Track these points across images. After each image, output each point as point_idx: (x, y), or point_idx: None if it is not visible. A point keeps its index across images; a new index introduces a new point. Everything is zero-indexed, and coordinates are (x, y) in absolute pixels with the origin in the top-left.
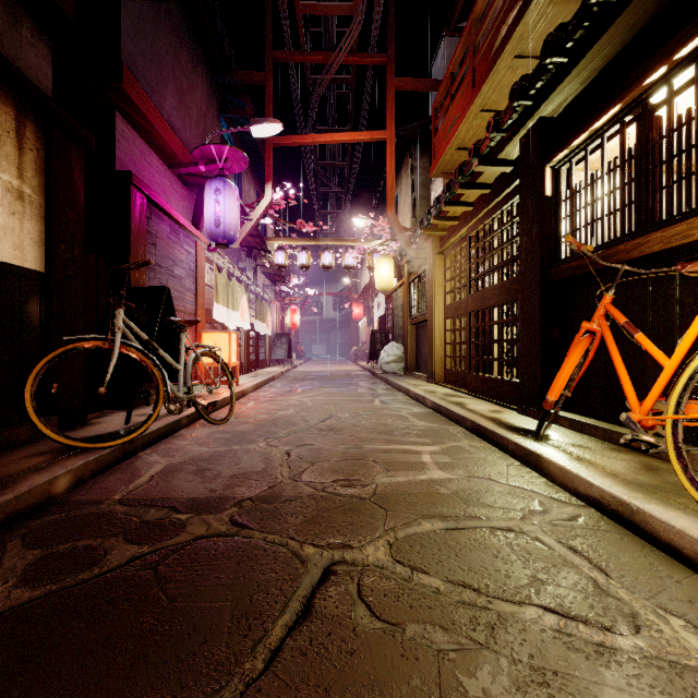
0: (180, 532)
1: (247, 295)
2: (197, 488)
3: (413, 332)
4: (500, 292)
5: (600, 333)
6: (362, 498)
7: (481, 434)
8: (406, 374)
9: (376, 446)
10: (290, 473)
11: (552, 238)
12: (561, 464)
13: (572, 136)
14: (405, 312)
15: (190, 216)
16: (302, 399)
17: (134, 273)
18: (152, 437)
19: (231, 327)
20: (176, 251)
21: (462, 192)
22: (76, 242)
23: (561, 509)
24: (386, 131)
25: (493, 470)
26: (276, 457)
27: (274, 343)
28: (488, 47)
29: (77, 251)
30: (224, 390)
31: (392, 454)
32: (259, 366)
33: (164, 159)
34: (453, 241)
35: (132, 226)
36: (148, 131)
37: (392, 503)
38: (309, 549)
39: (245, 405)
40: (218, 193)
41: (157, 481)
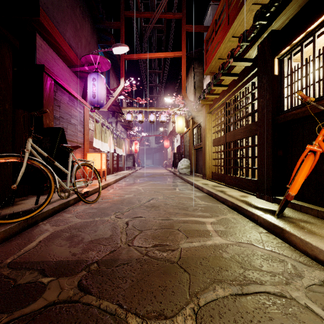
0: (38, 298)
1: (112, 135)
2: (65, 251)
3: (195, 153)
4: (244, 131)
5: (319, 152)
6: (172, 262)
7: (238, 210)
8: (191, 174)
9: (179, 218)
10: (126, 239)
11: (278, 98)
12: (301, 236)
13: (293, 37)
14: (190, 143)
15: (81, 94)
16: (138, 188)
17: (46, 120)
18: (49, 213)
19: (104, 151)
20: (72, 110)
21: (223, 78)
22: (7, 101)
23: (310, 273)
24: (181, 52)
25: (252, 237)
26: (119, 226)
27: (126, 159)
28: (236, 1)
29: (8, 106)
30: (98, 183)
31: (188, 224)
32: (118, 170)
33: (66, 63)
34: (216, 106)
35: (44, 95)
36: (57, 47)
37: (192, 266)
38: (132, 319)
39: (108, 191)
40: (94, 80)
41: (41, 246)
